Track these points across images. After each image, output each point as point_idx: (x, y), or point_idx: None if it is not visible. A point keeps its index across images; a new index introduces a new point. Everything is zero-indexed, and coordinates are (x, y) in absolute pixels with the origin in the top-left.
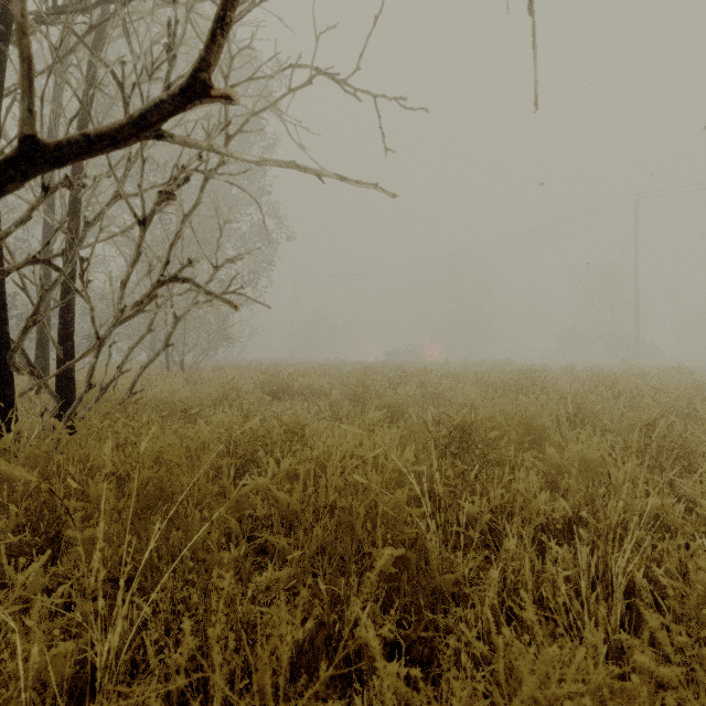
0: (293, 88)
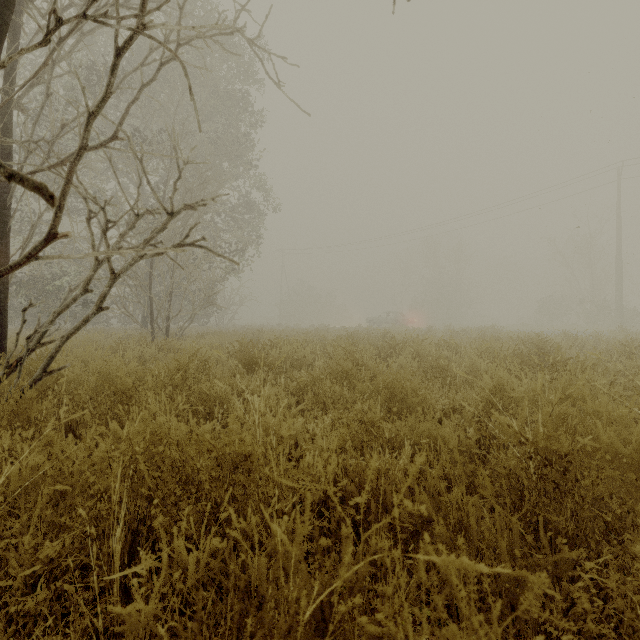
0: None
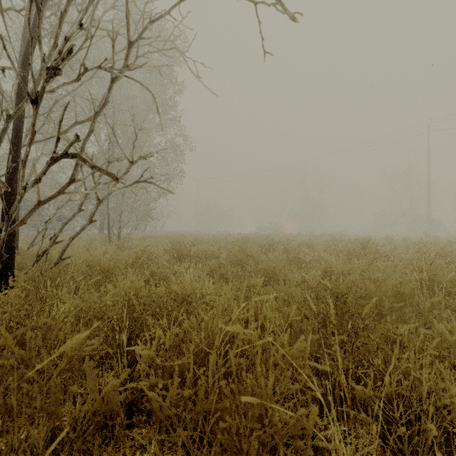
0: None
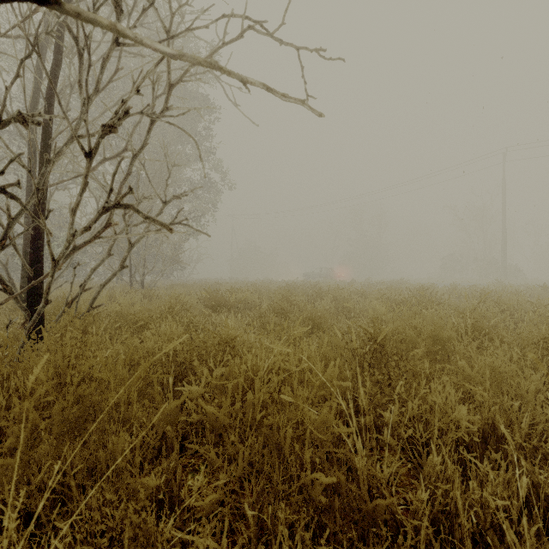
0: (227, 42)
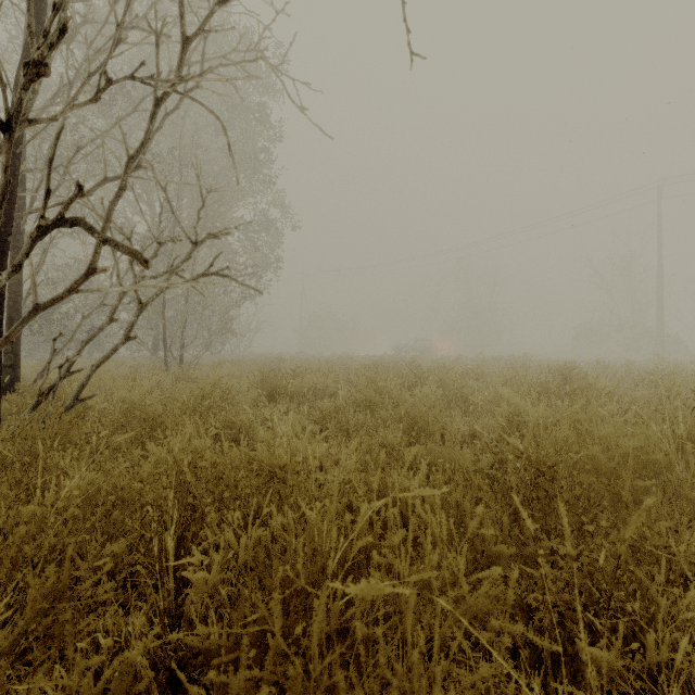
0: None
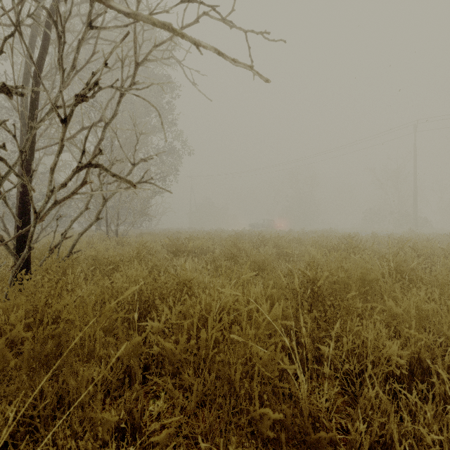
0: (185, 26)
